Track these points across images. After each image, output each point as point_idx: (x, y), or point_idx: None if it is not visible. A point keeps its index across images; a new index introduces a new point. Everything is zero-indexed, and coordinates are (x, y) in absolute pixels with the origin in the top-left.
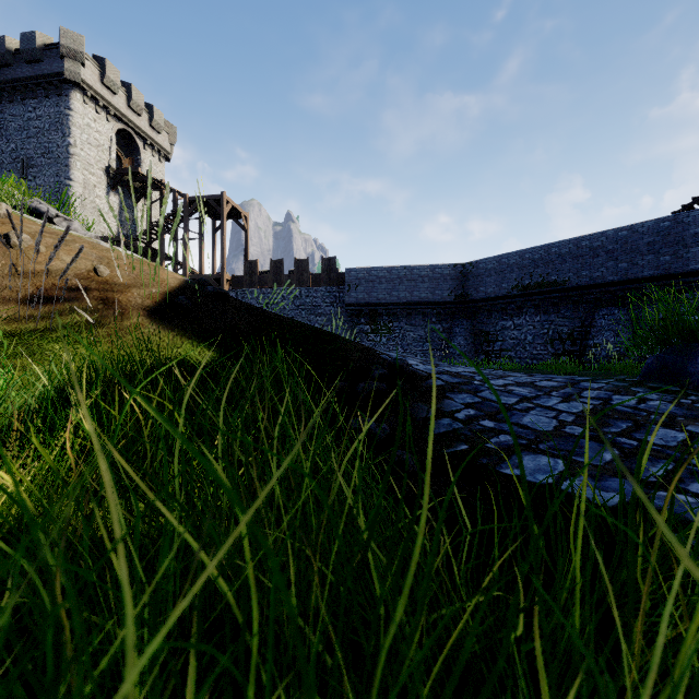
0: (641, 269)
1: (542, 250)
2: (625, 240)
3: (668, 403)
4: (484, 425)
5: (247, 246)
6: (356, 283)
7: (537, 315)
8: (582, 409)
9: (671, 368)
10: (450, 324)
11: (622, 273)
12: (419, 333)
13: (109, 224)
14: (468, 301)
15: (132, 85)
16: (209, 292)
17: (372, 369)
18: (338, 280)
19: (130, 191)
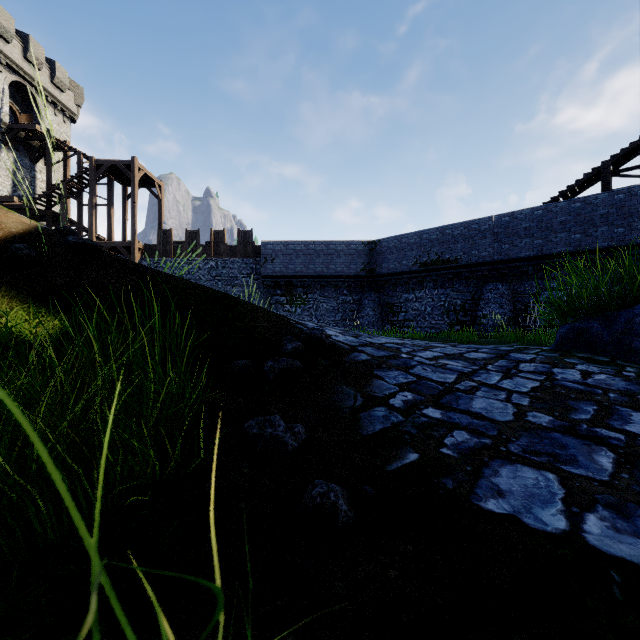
0: (520, 250)
1: (439, 231)
2: (507, 225)
3: (614, 377)
4: (429, 415)
5: (161, 215)
6: (272, 256)
7: (435, 288)
8: (531, 386)
9: (586, 337)
10: (360, 297)
11: (504, 253)
12: (332, 304)
13: (1, 183)
14: (375, 276)
15: (29, 36)
16: (69, 242)
17: (284, 342)
18: (254, 252)
19: (27, 150)
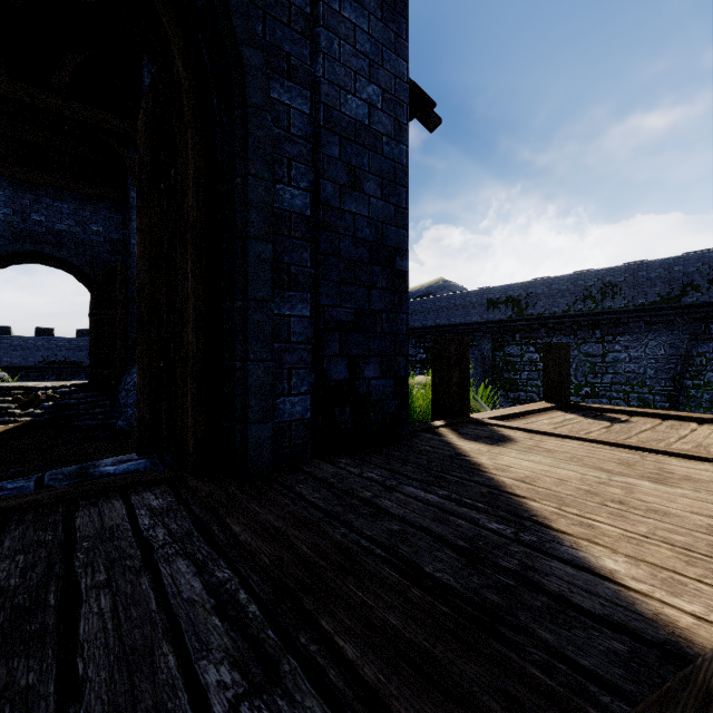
0: None
1: (66, 341)
2: None
3: None
4: None
5: None
6: None
7: (59, 380)
8: None
9: None
10: None
11: None
12: None
13: None
14: None
15: None
16: None
17: None
18: None
19: None
